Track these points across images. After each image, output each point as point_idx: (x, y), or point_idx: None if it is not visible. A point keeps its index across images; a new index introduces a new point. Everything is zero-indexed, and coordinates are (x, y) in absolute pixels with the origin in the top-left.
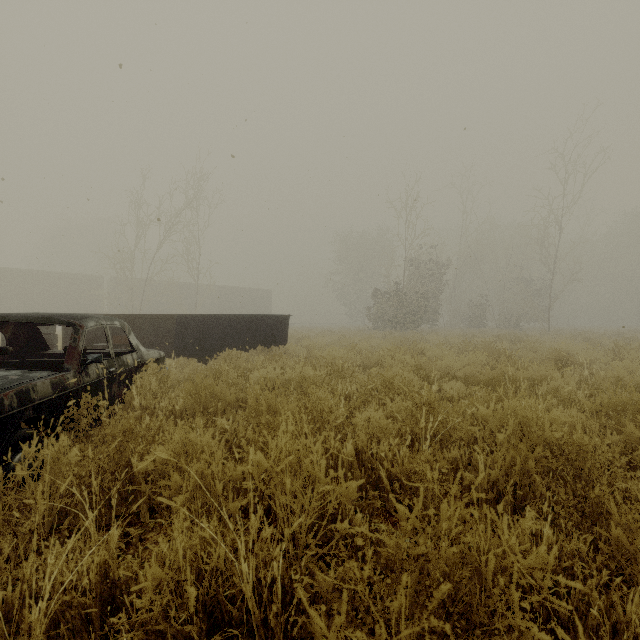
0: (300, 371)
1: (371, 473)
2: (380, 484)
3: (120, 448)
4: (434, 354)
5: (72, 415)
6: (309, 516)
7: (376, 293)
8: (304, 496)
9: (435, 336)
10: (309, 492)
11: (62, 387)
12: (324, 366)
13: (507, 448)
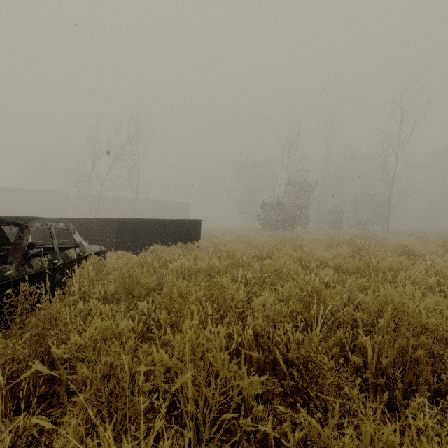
0: (208, 261)
1: (268, 354)
2: (276, 364)
3: (43, 335)
4: (309, 248)
5: (13, 301)
6: (213, 409)
7: (264, 204)
8: (208, 389)
9: (307, 235)
10: (213, 386)
11: (3, 278)
12: (227, 258)
13: (386, 331)
